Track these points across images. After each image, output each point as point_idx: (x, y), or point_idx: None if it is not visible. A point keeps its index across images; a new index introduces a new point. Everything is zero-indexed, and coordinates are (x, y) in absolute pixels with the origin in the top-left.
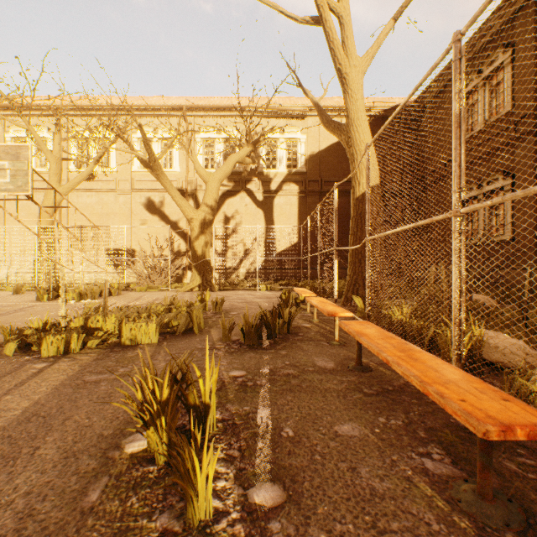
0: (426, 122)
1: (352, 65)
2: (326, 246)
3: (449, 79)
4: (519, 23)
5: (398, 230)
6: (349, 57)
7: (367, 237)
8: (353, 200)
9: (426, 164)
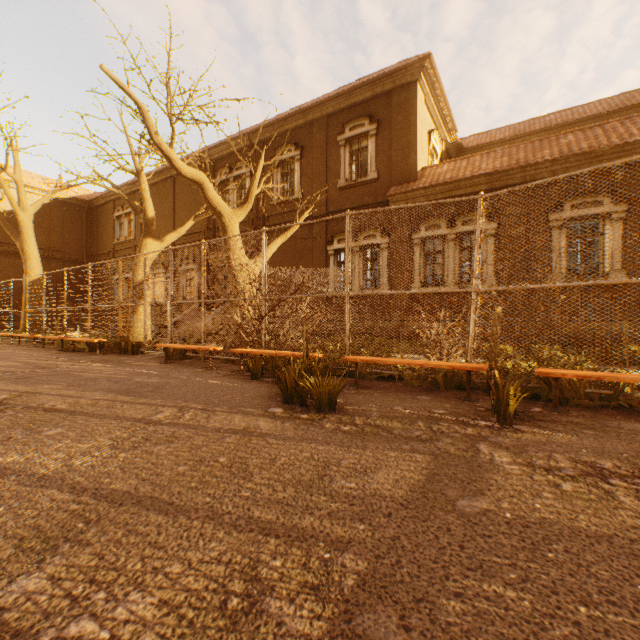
0: (100, 217)
1: (26, 209)
2: (4, 300)
3: (111, 200)
4: (137, 197)
5: (36, 309)
6: (24, 204)
7: (28, 309)
8: (26, 284)
9: (100, 247)
